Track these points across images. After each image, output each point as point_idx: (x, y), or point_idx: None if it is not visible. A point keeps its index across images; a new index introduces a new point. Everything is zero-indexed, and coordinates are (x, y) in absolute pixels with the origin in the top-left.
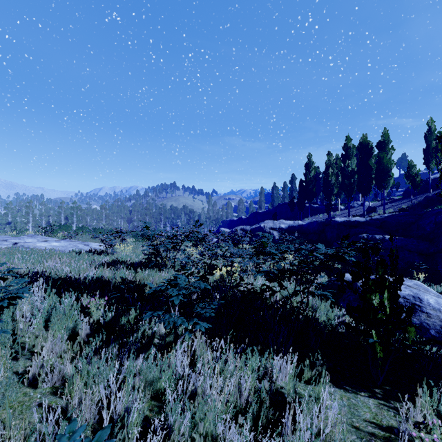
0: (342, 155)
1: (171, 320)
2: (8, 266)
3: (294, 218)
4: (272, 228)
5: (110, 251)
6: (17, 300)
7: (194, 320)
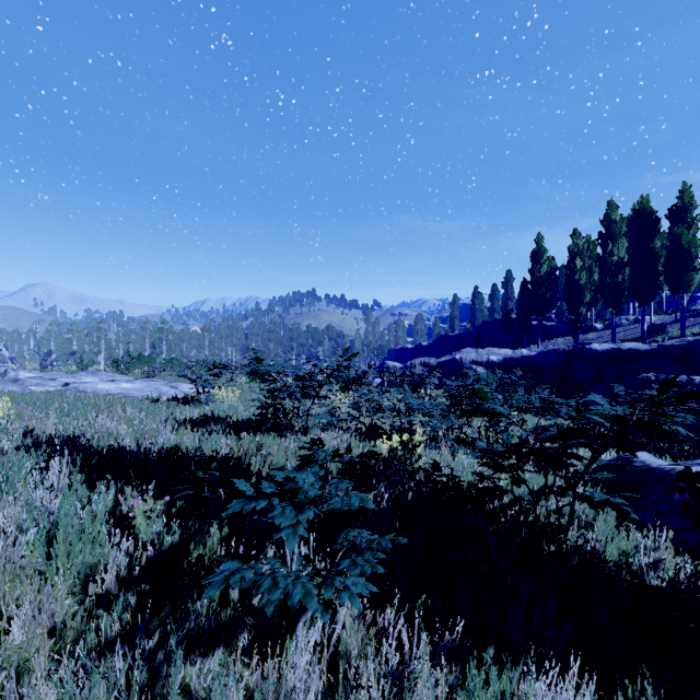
0: (601, 235)
1: (274, 600)
2: (27, 426)
3: (511, 345)
4: (475, 362)
5: (203, 399)
6: (10, 494)
7: (335, 585)
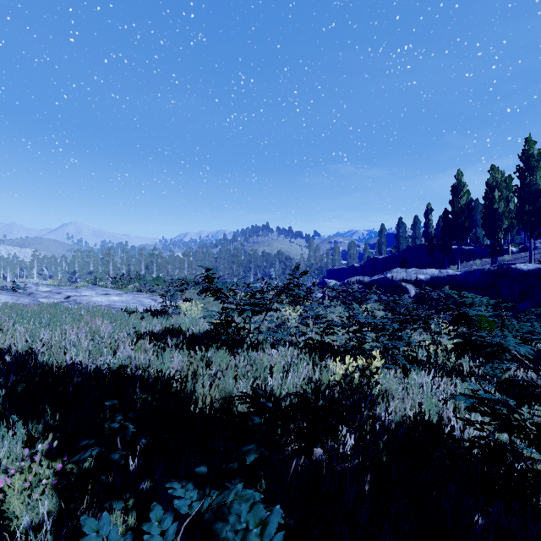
0: (519, 168)
1: None
2: None
3: (432, 266)
4: (404, 281)
5: (170, 312)
6: None
7: None
